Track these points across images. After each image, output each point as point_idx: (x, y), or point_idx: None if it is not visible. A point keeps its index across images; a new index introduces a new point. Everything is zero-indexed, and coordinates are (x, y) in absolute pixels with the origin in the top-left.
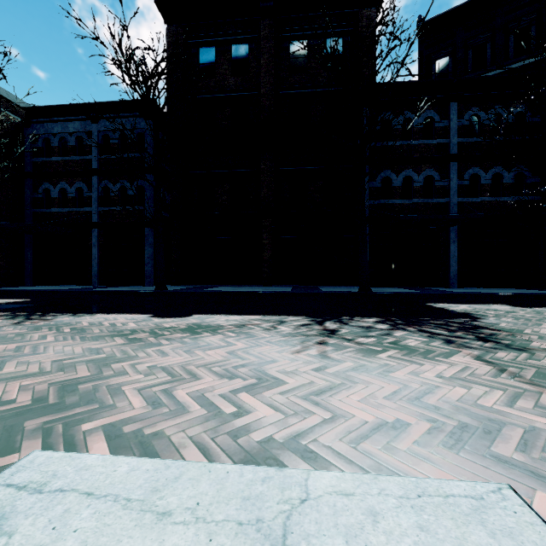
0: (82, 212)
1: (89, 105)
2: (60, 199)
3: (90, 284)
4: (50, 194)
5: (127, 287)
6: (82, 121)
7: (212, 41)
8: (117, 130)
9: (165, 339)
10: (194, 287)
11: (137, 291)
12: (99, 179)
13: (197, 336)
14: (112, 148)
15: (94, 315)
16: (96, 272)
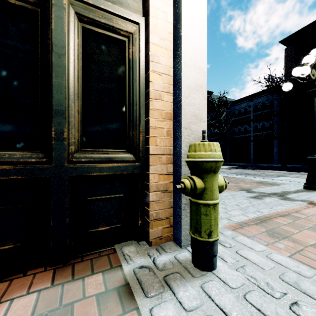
0: (246, 136)
1: (249, 96)
2: (238, 132)
3: (249, 163)
4: (235, 131)
5: (265, 164)
6: (246, 102)
7: (312, 43)
8: (260, 102)
9: (294, 174)
10: (300, 166)
11: (273, 166)
12: (253, 123)
13: (303, 174)
14: (258, 109)
15: (268, 170)
16: (252, 158)
